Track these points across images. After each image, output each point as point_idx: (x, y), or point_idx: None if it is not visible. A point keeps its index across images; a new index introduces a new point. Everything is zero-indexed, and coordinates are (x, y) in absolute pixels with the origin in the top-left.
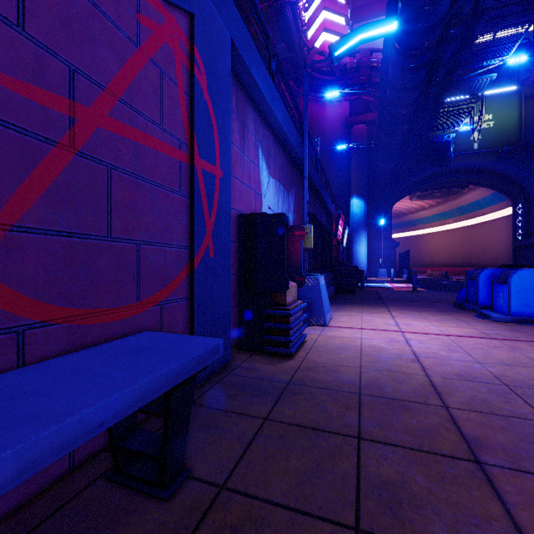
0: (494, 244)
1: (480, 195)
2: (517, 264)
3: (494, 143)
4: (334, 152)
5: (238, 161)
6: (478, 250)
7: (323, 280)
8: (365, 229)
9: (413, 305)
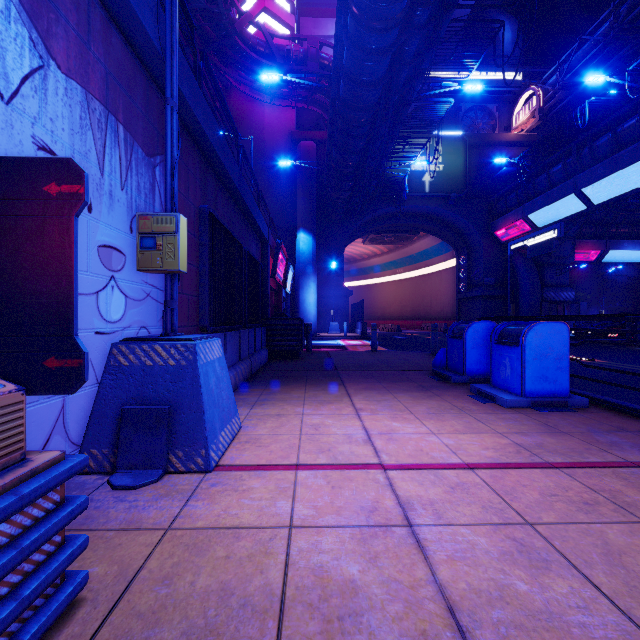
0: (440, 296)
1: (428, 244)
2: (461, 316)
3: (443, 188)
4: (276, 171)
5: None
6: (426, 302)
7: (216, 349)
8: (314, 271)
9: (381, 379)
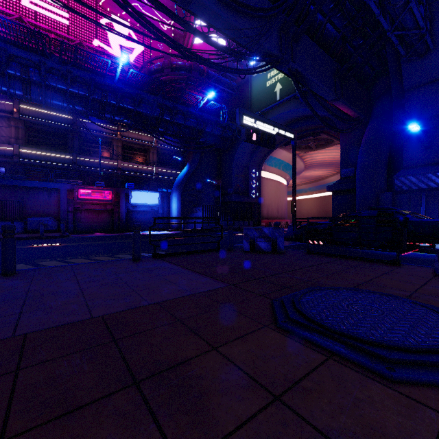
0: None
1: None
2: None
3: (291, 89)
4: None
5: None
6: None
7: None
8: (176, 190)
9: None
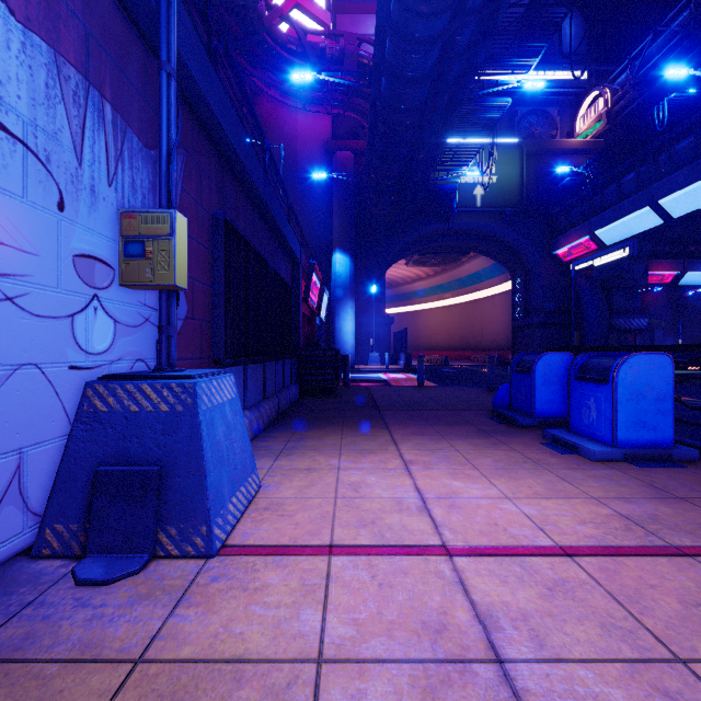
0: (493, 323)
1: (480, 266)
2: (517, 347)
3: (497, 202)
4: (310, 185)
5: None
6: (477, 331)
7: (227, 389)
8: (351, 296)
9: (432, 421)
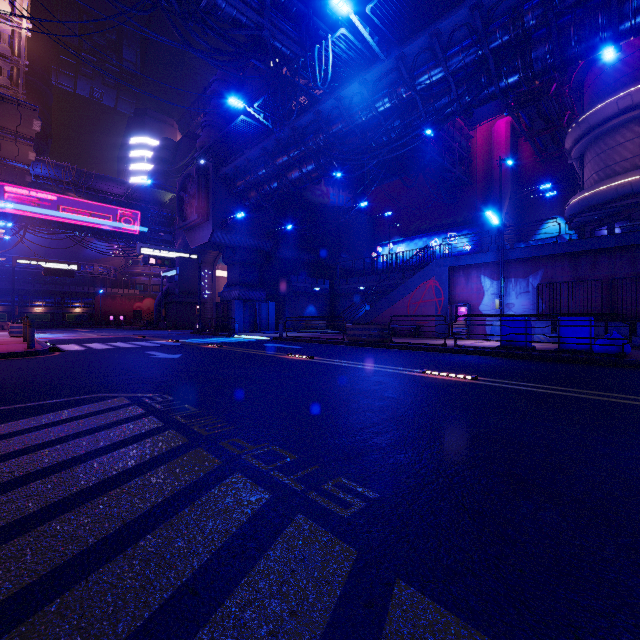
0: None
1: None
2: None
3: None
4: None
5: (464, 288)
6: None
7: None
8: None
9: None
